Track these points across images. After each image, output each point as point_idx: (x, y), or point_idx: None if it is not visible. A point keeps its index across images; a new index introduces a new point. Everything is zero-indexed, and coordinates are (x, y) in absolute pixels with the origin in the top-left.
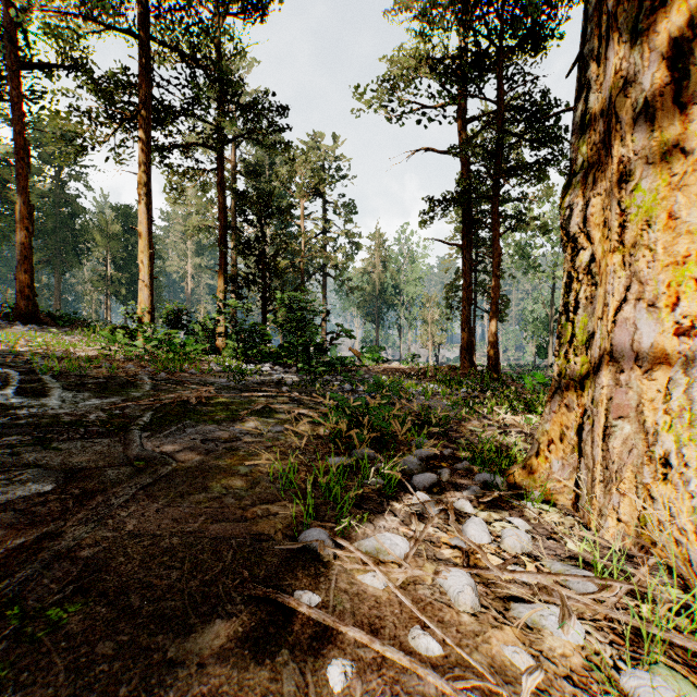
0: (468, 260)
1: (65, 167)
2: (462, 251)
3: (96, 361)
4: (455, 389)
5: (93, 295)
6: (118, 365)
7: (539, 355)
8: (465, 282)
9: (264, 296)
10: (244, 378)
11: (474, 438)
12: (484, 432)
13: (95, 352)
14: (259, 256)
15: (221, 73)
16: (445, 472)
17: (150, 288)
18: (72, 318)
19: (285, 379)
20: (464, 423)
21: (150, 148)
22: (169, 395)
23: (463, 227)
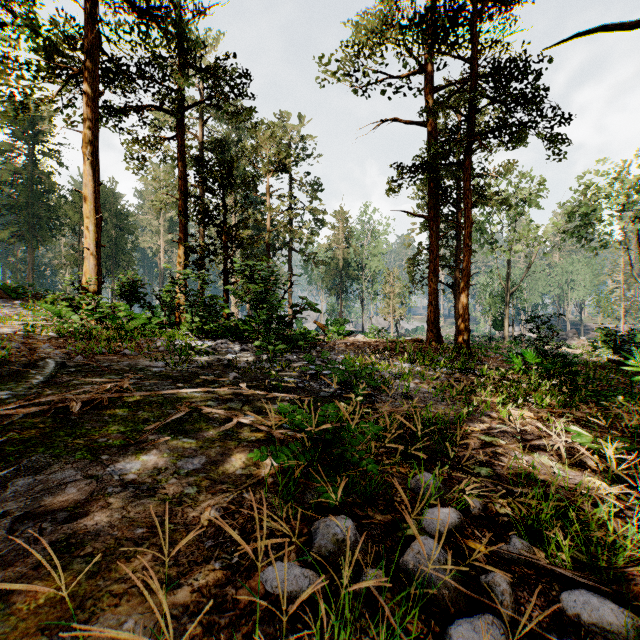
0: (435, 232)
1: (39, 144)
2: (429, 222)
3: (1, 340)
4: (433, 369)
5: (68, 269)
6: (35, 344)
7: (495, 327)
8: (432, 254)
9: (225, 268)
10: (189, 359)
11: (491, 458)
12: (516, 459)
13: (22, 327)
14: (220, 225)
15: (177, 27)
16: (503, 589)
17: (97, 256)
18: (28, 290)
19: (239, 360)
20: (468, 428)
21: (97, 104)
22: (44, 399)
23: (430, 198)
